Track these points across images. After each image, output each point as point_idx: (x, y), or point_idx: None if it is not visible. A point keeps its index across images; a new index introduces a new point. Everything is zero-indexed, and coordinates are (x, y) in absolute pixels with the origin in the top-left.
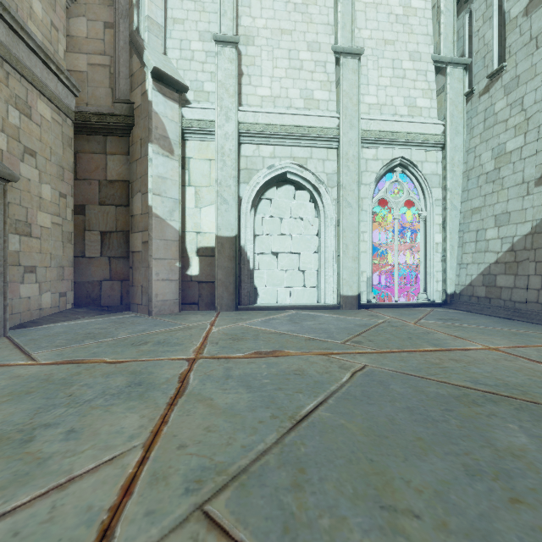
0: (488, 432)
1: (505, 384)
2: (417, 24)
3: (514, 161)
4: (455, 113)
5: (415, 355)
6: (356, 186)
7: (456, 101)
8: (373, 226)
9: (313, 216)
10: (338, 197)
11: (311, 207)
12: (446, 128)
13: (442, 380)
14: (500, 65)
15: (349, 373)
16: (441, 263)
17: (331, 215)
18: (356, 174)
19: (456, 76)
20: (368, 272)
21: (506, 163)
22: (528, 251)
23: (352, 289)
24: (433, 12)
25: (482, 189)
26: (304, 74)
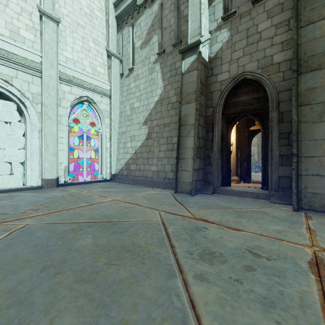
0: (74, 243)
1: (104, 216)
2: (98, 25)
3: (137, 112)
4: (116, 82)
5: (70, 210)
6: (55, 107)
7: (116, 75)
8: (70, 134)
9: (20, 121)
10: (41, 111)
11: (17, 115)
12: (111, 88)
13: (73, 222)
14: (132, 66)
15: (7, 233)
16: (110, 158)
17: (36, 123)
18: (56, 99)
19: (116, 63)
20: (66, 163)
21: (134, 113)
22: (140, 153)
23: (52, 174)
24: (106, 23)
25: (126, 123)
26: (10, 11)
